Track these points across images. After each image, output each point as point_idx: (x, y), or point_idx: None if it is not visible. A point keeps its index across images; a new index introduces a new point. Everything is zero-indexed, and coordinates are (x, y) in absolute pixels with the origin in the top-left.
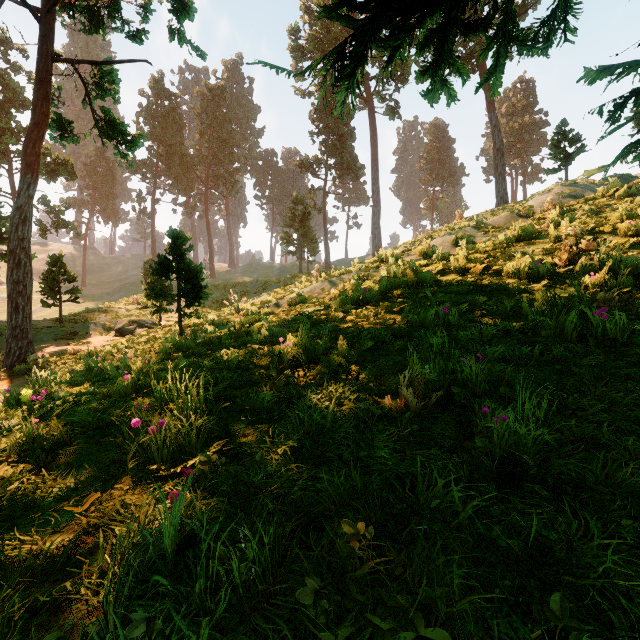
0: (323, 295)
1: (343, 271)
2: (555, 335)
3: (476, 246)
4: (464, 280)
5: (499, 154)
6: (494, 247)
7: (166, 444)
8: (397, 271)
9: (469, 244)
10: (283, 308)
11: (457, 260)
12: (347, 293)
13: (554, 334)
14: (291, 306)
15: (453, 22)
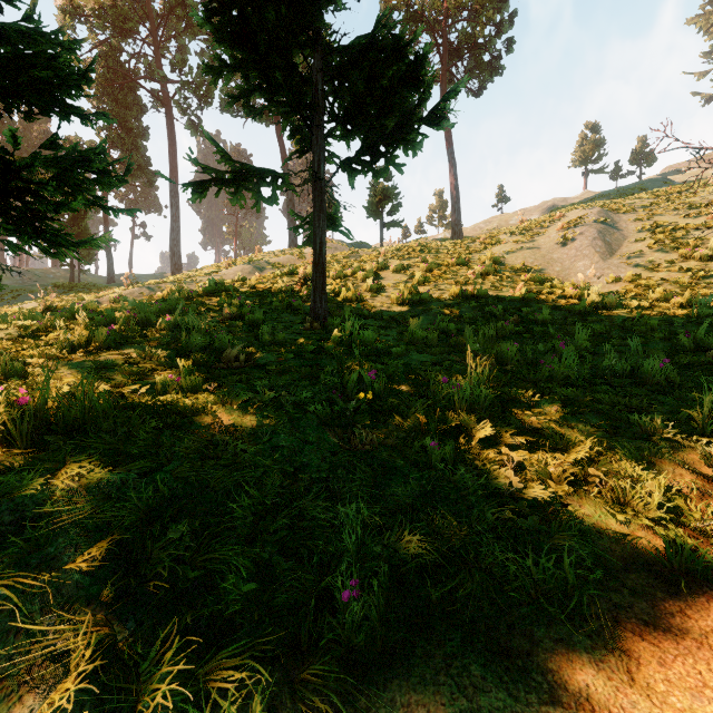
0: (144, 298)
1: (159, 281)
2: (281, 308)
3: (265, 275)
4: (253, 291)
5: (291, 204)
6: (273, 276)
7: (144, 318)
8: (212, 282)
9: (262, 273)
10: (106, 305)
11: (251, 281)
12: (177, 292)
13: (281, 308)
14: (116, 303)
15: (242, 185)
